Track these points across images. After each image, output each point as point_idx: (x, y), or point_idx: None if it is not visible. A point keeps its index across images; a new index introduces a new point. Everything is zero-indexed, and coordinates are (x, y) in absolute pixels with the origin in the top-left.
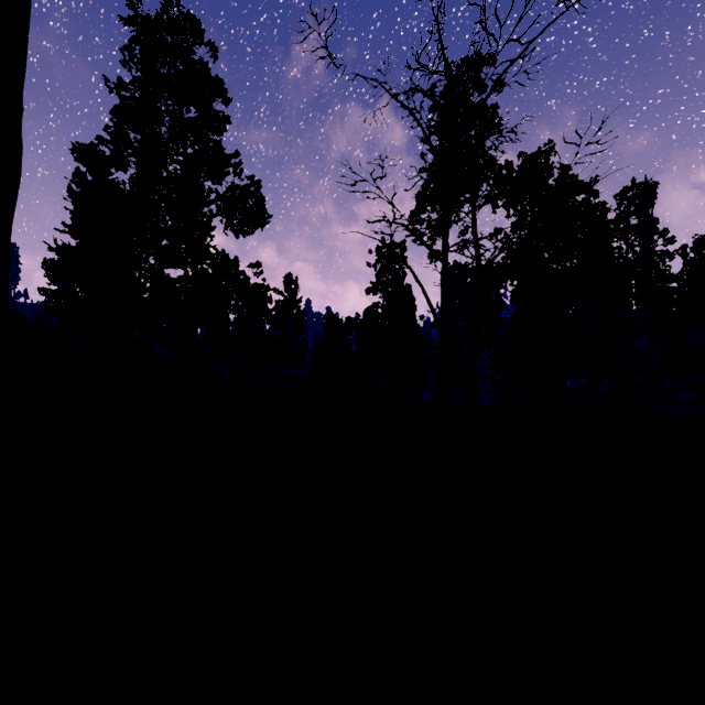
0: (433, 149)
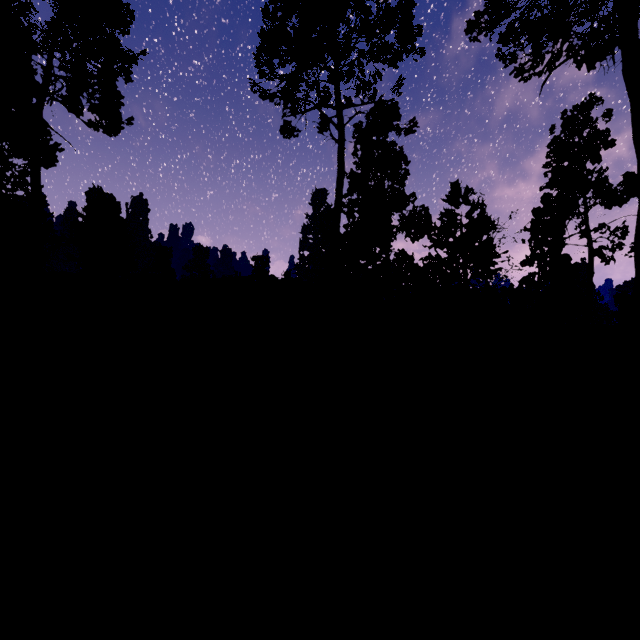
0: None
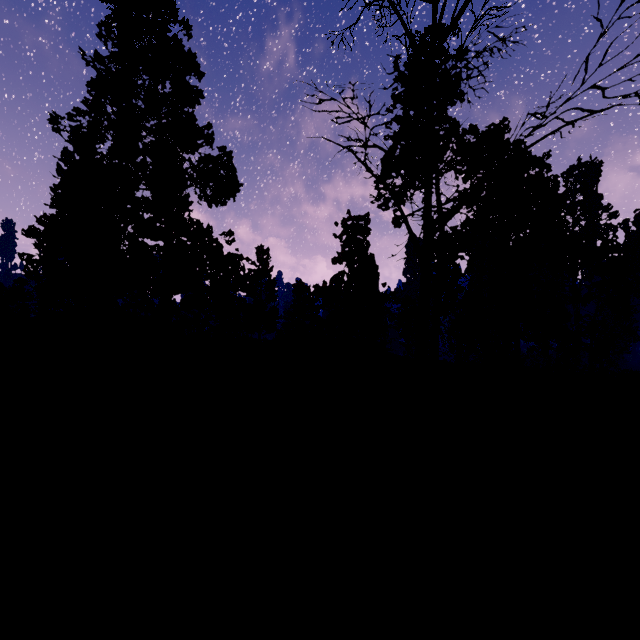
0: (415, 46)
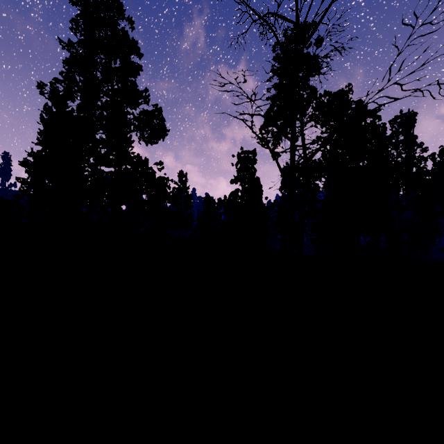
0: (284, 53)
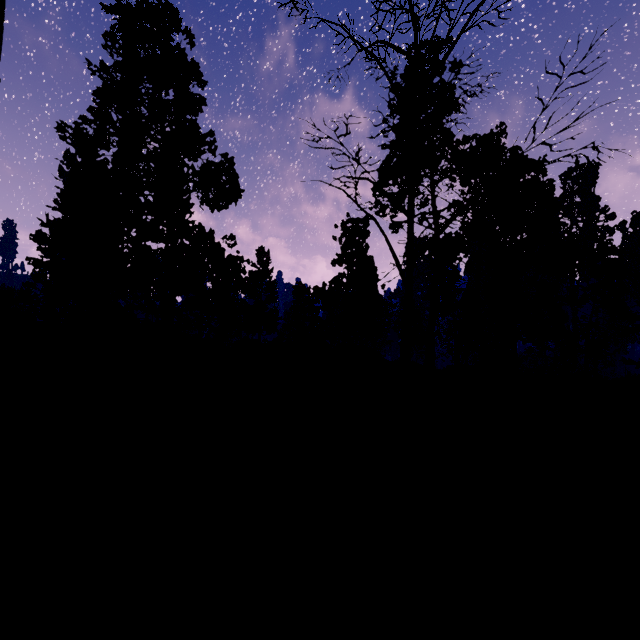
0: (399, 98)
